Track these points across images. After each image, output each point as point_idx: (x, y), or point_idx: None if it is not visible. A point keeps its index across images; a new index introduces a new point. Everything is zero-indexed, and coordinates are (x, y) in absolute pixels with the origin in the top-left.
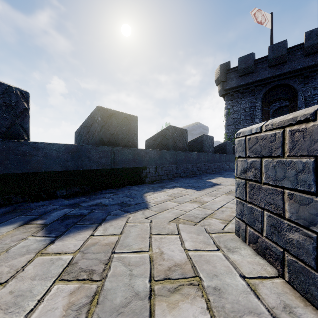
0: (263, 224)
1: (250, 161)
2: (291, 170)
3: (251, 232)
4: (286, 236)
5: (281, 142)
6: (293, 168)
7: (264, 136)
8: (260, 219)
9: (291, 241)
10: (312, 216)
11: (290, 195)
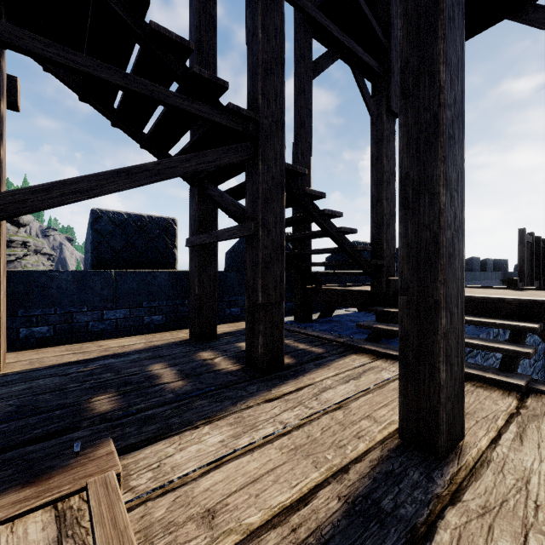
0: None
1: None
2: None
3: None
4: None
5: None
6: None
7: None
8: None
9: None
10: None
11: None
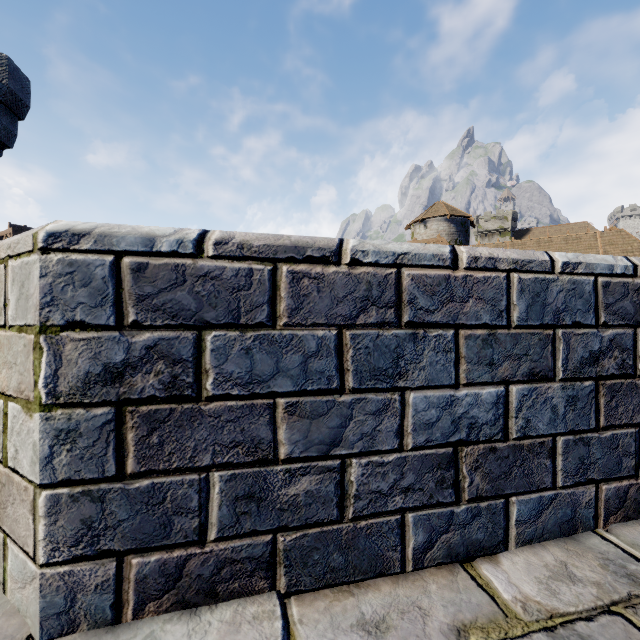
0: (209, 510)
1: (147, 340)
2: (293, 354)
3: (150, 566)
4: (281, 499)
5: (268, 294)
6: (299, 350)
7: (213, 271)
8: (194, 503)
9: (295, 501)
10: (335, 431)
11: (292, 407)
